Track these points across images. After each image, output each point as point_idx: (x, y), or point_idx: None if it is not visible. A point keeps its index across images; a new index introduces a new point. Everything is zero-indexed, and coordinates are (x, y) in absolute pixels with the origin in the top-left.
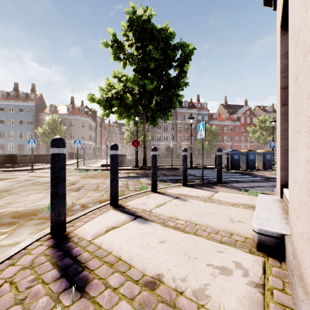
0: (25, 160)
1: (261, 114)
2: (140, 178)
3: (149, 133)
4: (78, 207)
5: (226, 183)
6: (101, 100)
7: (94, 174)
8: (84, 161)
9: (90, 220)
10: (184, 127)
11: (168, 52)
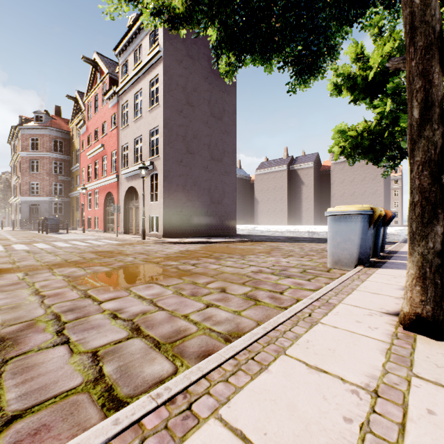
0: None
1: None
2: None
3: None
4: None
5: None
6: None
7: None
8: None
9: None
10: None
11: None
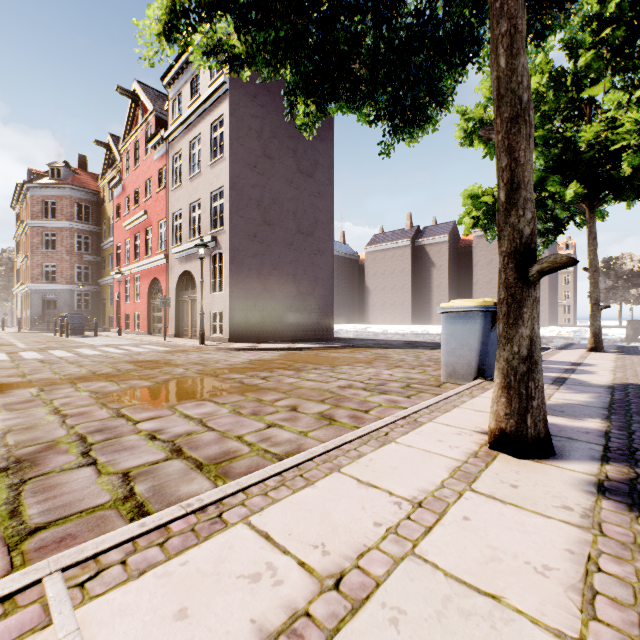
0: None
1: None
2: None
3: None
4: None
5: None
6: None
7: None
8: None
9: None
10: None
11: None
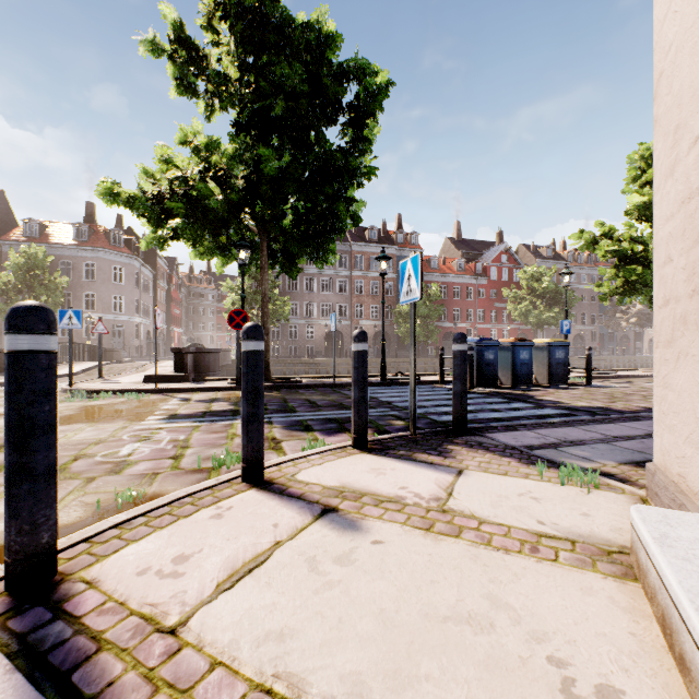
0: None
1: (530, 262)
2: (238, 420)
3: (286, 298)
4: None
5: (481, 434)
6: (138, 200)
7: (108, 405)
8: (99, 366)
9: None
10: (368, 285)
11: (324, 81)
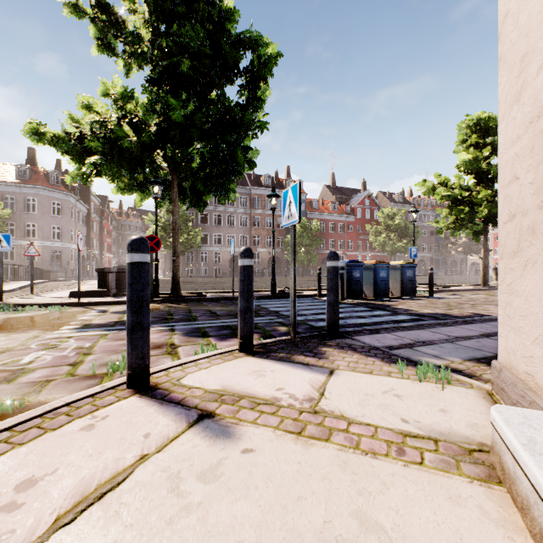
0: None
1: (386, 205)
2: None
3: (198, 229)
4: None
5: (350, 337)
6: (61, 139)
7: (30, 317)
8: (31, 283)
9: None
10: (264, 221)
11: (224, 47)
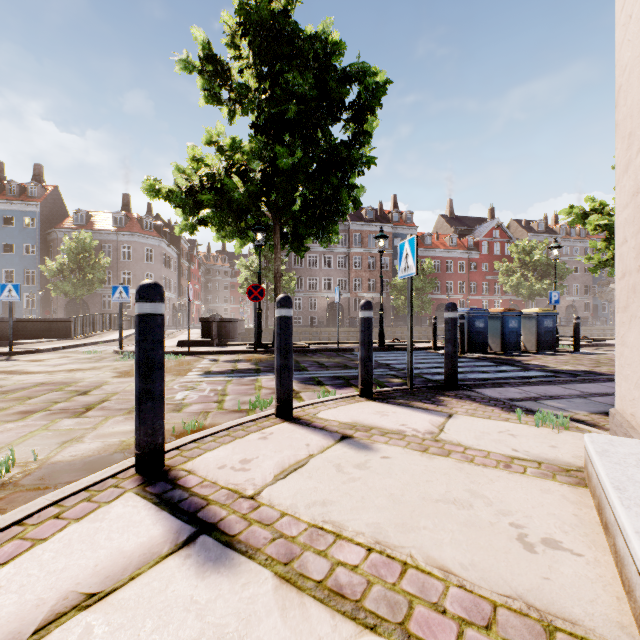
0: (1, 331)
1: (522, 236)
2: (261, 376)
3: (292, 273)
4: (44, 474)
5: (469, 389)
6: (175, 194)
7: None
8: None
9: (21, 554)
10: (366, 261)
11: (330, 85)
